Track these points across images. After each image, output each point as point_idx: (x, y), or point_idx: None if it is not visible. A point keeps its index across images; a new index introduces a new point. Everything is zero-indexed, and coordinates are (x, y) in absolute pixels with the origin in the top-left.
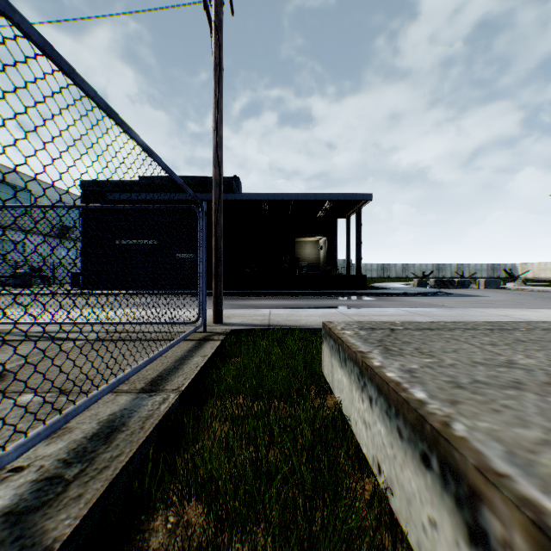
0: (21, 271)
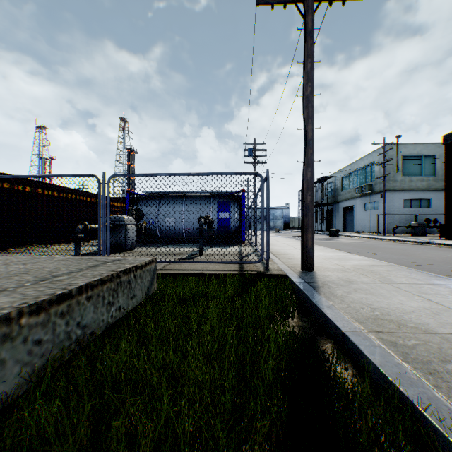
0: (414, 223)
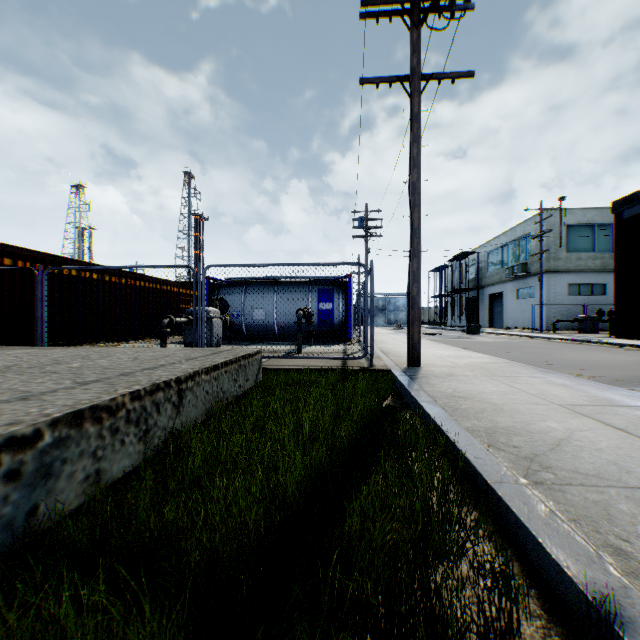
0: (582, 315)
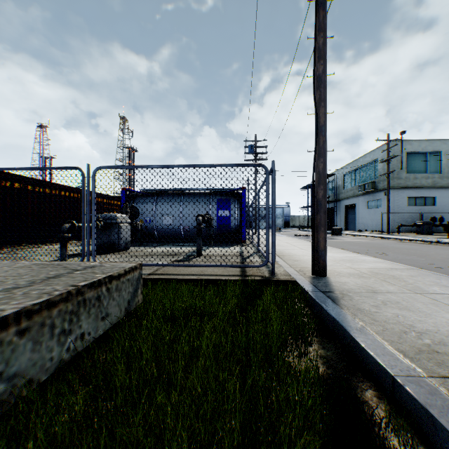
0: (419, 221)
